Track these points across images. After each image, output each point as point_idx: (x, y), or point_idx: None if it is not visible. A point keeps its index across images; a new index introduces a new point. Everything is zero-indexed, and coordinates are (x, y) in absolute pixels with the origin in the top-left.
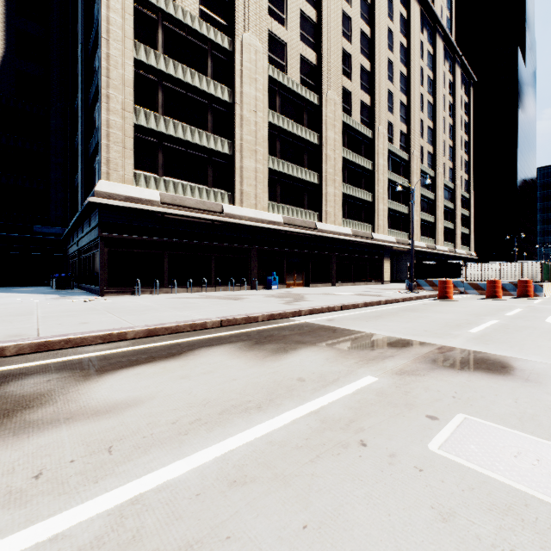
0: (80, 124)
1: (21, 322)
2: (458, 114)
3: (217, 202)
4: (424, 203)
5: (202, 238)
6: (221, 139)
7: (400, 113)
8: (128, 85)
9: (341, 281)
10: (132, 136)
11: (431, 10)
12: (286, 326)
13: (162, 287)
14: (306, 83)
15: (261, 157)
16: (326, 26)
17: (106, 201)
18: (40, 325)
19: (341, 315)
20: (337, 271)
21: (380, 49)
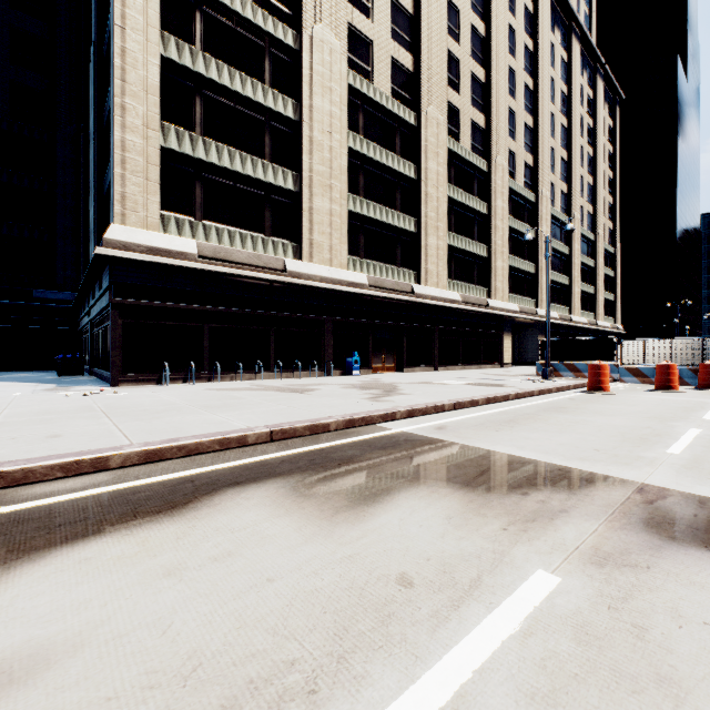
0: (92, 151)
1: None
2: (600, 142)
3: (277, 256)
4: (555, 260)
5: (257, 306)
6: (283, 169)
7: (525, 139)
8: (152, 92)
9: (446, 364)
10: (157, 163)
11: (565, 3)
12: (372, 440)
13: (200, 373)
14: (400, 97)
15: (338, 196)
16: (426, 19)
17: (119, 253)
18: None
19: (455, 419)
20: (440, 350)
21: (498, 52)
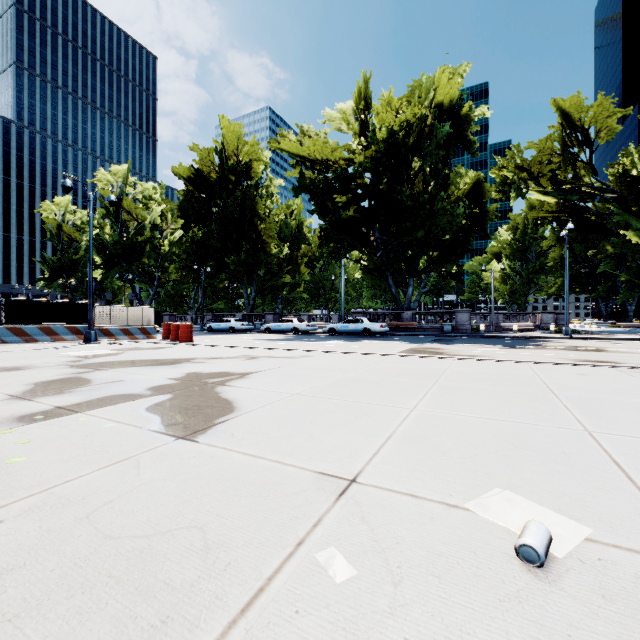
0: None
1: None
2: None
3: None
4: None
5: None
6: None
7: None
8: None
9: None
10: None
11: None
12: None
13: None
14: None
15: None
16: None
17: None
18: (639, 379)
19: None
20: None
21: None
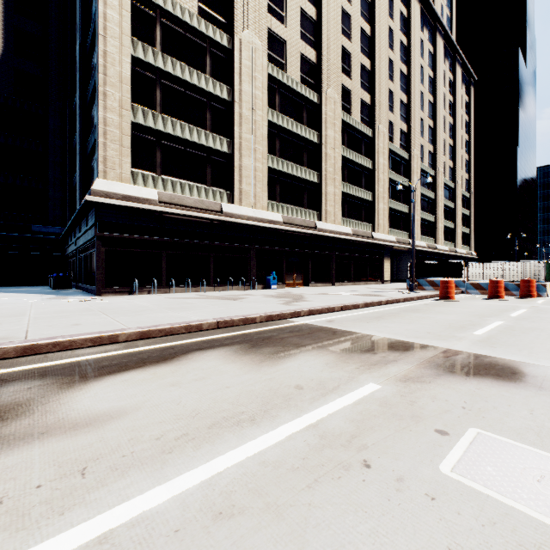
0: (78, 122)
1: (11, 323)
2: (458, 113)
3: (216, 201)
4: (424, 202)
5: (201, 238)
6: (220, 137)
7: (400, 112)
8: (126, 83)
9: (341, 281)
10: (129, 134)
11: (432, 9)
12: (284, 328)
13: (160, 286)
14: (306, 82)
15: (260, 156)
16: (326, 24)
17: (103, 199)
18: (30, 327)
19: (341, 316)
20: (336, 271)
21: (380, 47)
